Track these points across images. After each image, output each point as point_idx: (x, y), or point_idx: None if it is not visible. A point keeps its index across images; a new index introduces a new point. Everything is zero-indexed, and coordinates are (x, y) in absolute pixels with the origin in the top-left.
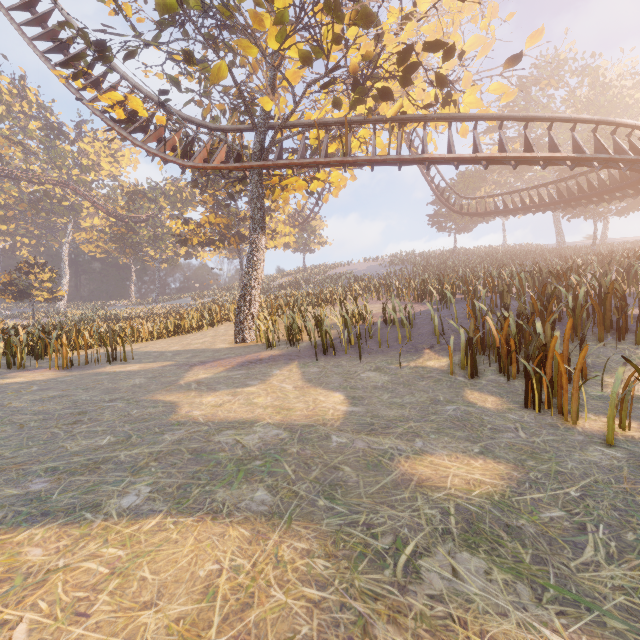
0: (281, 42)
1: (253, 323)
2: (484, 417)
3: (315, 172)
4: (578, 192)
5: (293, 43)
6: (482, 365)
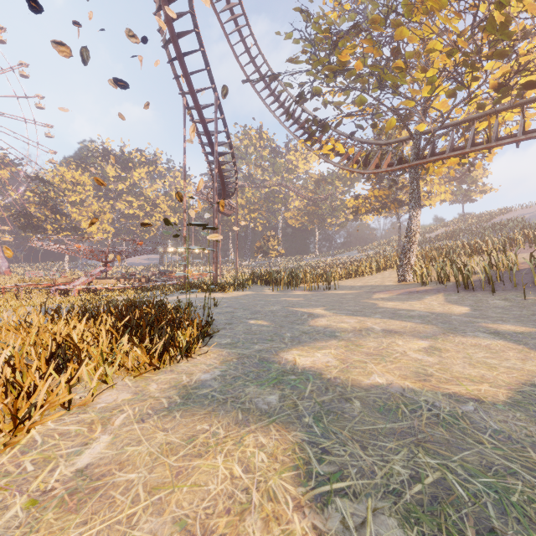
0: (431, 93)
1: (411, 269)
2: None
3: None
4: None
5: (440, 90)
6: None
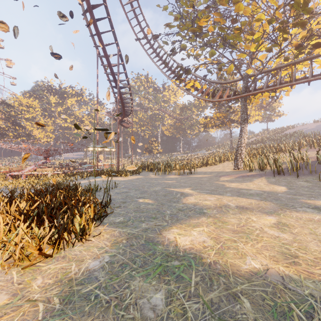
0: (257, 49)
1: (242, 161)
2: None
3: None
4: None
5: (262, 47)
6: None
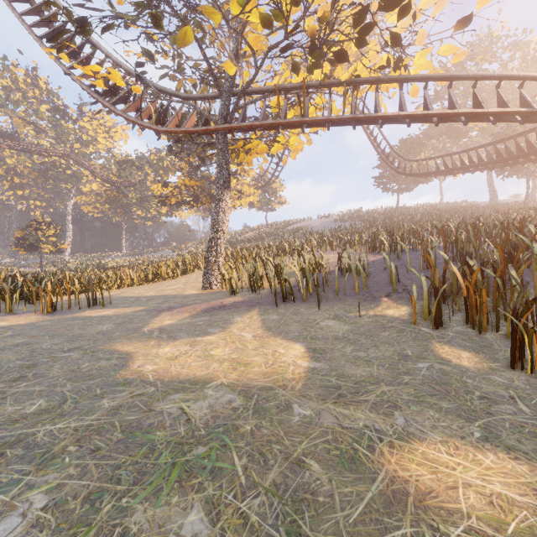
0: (243, 6)
1: (219, 271)
2: (466, 379)
3: (275, 137)
4: (517, 151)
5: (254, 7)
6: (445, 315)
